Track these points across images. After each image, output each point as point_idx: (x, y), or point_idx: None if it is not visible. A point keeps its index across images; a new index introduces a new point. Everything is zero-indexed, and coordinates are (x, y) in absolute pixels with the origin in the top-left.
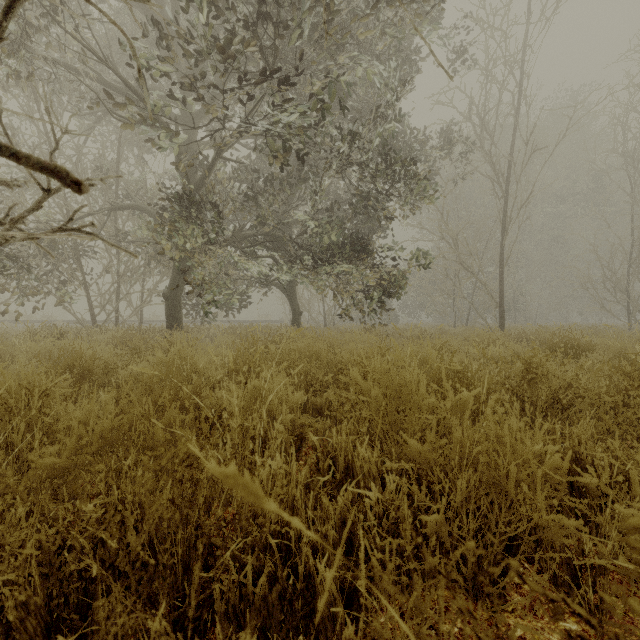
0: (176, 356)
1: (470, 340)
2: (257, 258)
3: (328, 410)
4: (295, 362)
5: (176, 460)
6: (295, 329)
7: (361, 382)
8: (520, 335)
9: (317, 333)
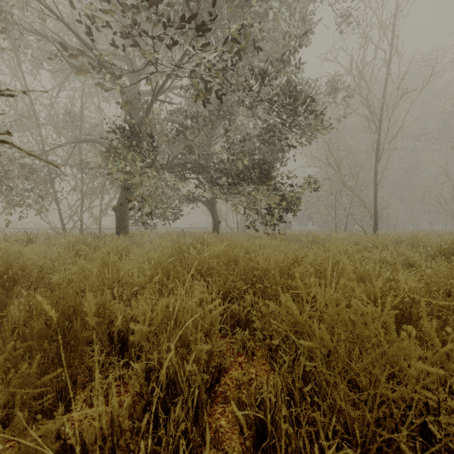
0: (99, 264)
1: (361, 245)
2: (186, 180)
3: (246, 318)
4: (214, 269)
5: (59, 411)
6: (215, 234)
7: (296, 312)
8: (397, 240)
9: (232, 238)
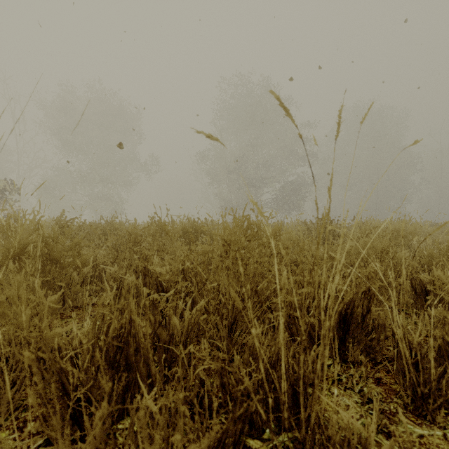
0: None
1: None
2: None
3: None
4: None
5: None
6: None
7: None
8: None
9: None
